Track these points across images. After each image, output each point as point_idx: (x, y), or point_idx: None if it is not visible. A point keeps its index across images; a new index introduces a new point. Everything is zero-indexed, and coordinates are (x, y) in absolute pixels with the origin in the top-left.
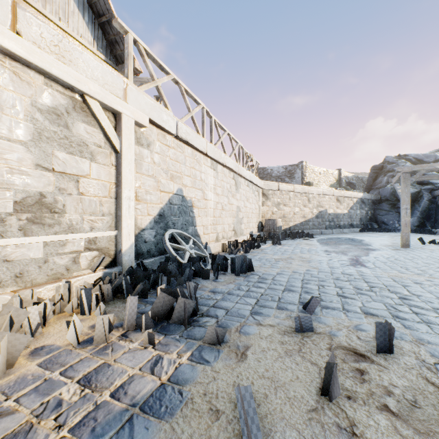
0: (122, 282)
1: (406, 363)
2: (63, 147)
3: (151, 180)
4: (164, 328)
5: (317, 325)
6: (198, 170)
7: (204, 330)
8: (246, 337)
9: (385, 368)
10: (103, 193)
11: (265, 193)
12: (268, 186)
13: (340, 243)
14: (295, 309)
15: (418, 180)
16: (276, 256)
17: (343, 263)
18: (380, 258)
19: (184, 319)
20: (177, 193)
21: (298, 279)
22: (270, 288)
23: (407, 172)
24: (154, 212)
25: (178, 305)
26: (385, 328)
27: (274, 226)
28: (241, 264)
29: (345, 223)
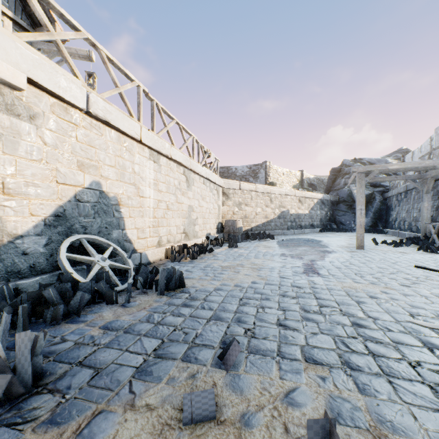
0: None
1: None
2: None
3: (39, 166)
4: None
5: (227, 398)
6: (129, 160)
7: (9, 438)
8: None
9: None
10: None
11: (225, 192)
12: (229, 184)
13: (299, 245)
14: (210, 358)
15: (372, 181)
16: (225, 263)
17: (297, 270)
18: (335, 263)
19: None
20: (91, 186)
21: (236, 297)
22: (193, 316)
23: (362, 172)
24: (45, 211)
25: None
26: (325, 429)
27: (233, 227)
28: (168, 279)
29: (306, 223)
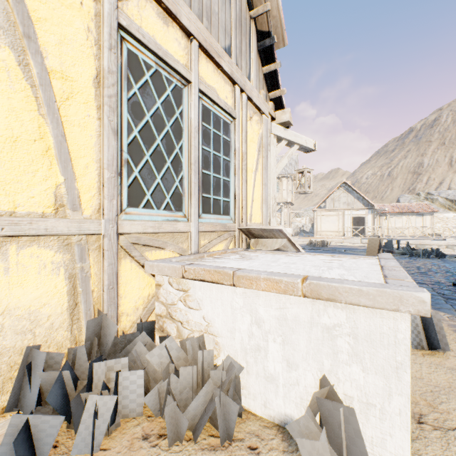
0: None
1: None
2: None
3: None
4: None
5: None
6: None
7: None
8: None
9: None
10: None
11: None
12: None
13: None
14: None
15: None
16: None
17: None
18: None
19: None
20: None
21: None
22: None
23: None
24: None
25: None
26: None
27: None
28: None
29: None
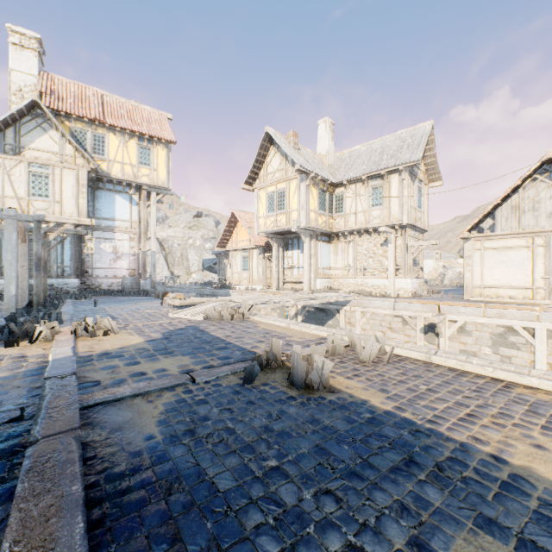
0: None
1: None
2: (503, 346)
3: None
4: None
5: None
6: None
7: None
8: None
9: None
10: (525, 364)
11: None
12: None
13: None
14: None
15: None
16: None
17: None
18: None
19: None
20: None
21: None
22: None
23: None
24: None
25: None
26: None
27: None
28: None
29: None
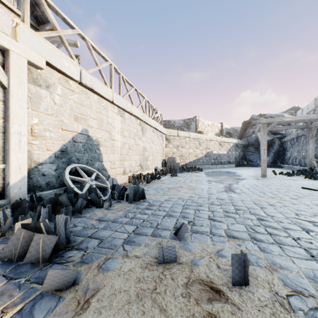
0: (0, 215)
1: (260, 298)
2: None
3: (52, 118)
4: (17, 269)
5: (182, 253)
6: (105, 115)
7: (61, 268)
8: (103, 274)
9: (239, 308)
10: None
11: (167, 138)
12: (170, 132)
13: (220, 175)
14: (168, 235)
15: (272, 129)
16: (169, 186)
17: (219, 189)
18: (246, 186)
19: (41, 258)
20: (82, 132)
21: (180, 205)
22: (154, 214)
23: (265, 123)
24: (55, 148)
25: (35, 242)
26: (241, 259)
27: (173, 163)
28: (135, 193)
29: (225, 160)
